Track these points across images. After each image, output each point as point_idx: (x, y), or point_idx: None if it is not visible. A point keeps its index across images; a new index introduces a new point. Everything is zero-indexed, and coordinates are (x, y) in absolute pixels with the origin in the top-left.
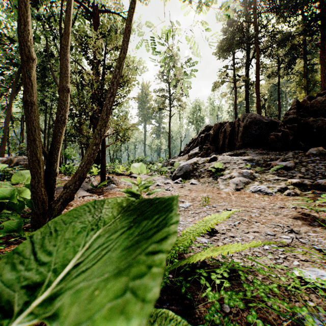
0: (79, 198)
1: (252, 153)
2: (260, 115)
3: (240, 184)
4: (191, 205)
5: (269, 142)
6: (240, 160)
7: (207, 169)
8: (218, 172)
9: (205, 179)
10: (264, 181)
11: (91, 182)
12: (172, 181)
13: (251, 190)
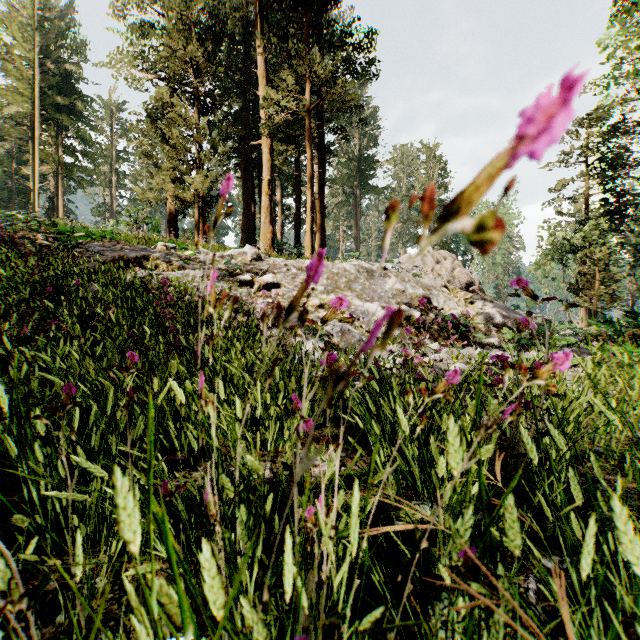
0: None
1: None
2: None
3: None
4: None
5: None
6: None
7: None
8: None
9: None
10: None
11: None
12: None
13: None
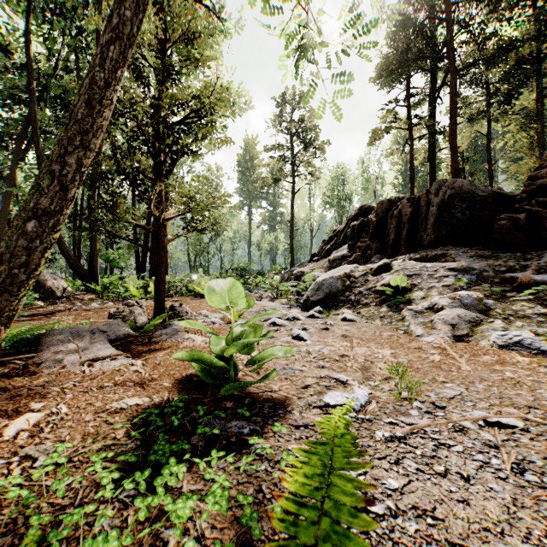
0: (82, 365)
1: (462, 255)
2: (469, 183)
3: (460, 324)
4: (370, 399)
5: (497, 234)
6: (441, 269)
7: (373, 288)
8: (400, 296)
9: (370, 308)
10: (514, 318)
11: (135, 317)
12: (302, 311)
13: (493, 341)
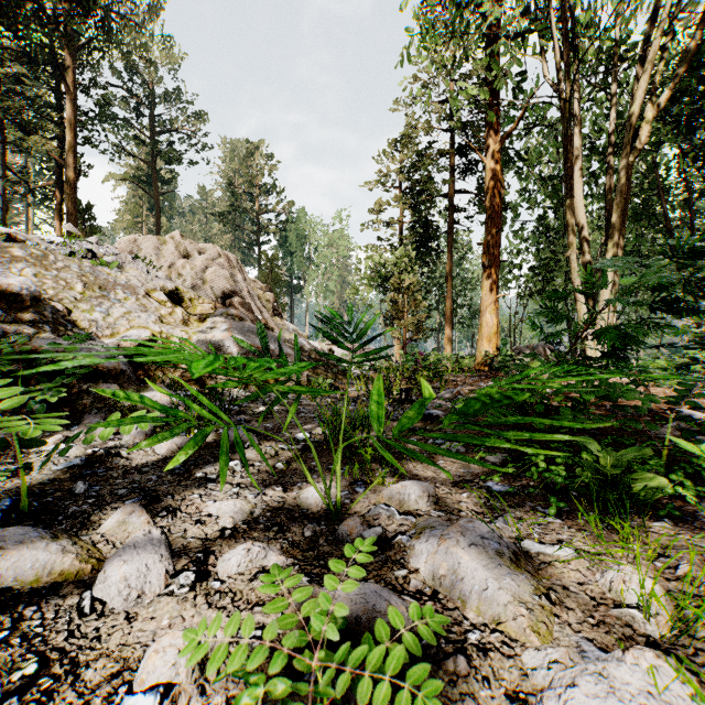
0: None
1: None
2: None
3: None
4: None
5: None
6: None
7: None
8: None
9: None
10: None
11: None
12: None
13: None
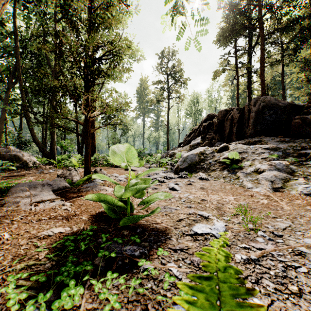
0: (31, 205)
1: (271, 140)
2: (274, 99)
3: (276, 180)
4: (226, 229)
5: (292, 128)
6: (259, 149)
7: (218, 160)
8: (235, 164)
9: (216, 172)
10: (310, 177)
11: (72, 176)
12: (174, 174)
13: (300, 191)
